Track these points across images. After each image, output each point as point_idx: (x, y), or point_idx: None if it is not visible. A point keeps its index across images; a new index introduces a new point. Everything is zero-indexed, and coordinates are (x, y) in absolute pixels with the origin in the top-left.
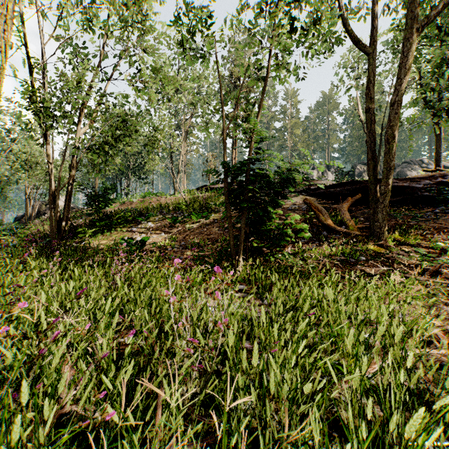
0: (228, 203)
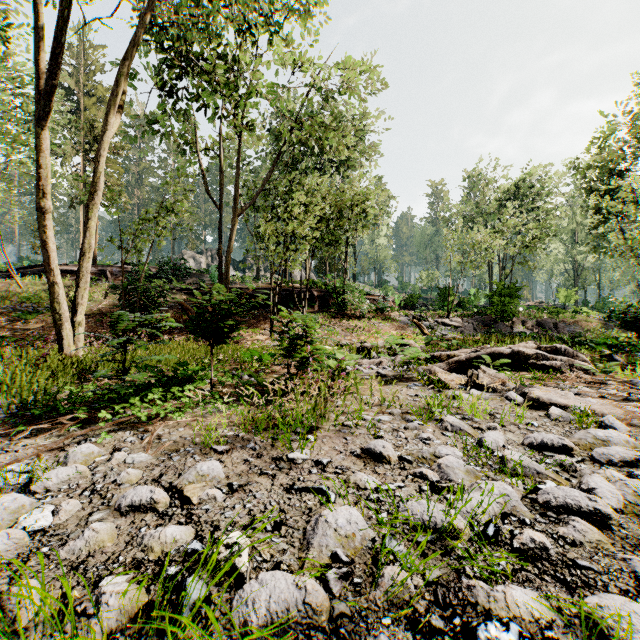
0: (125, 307)
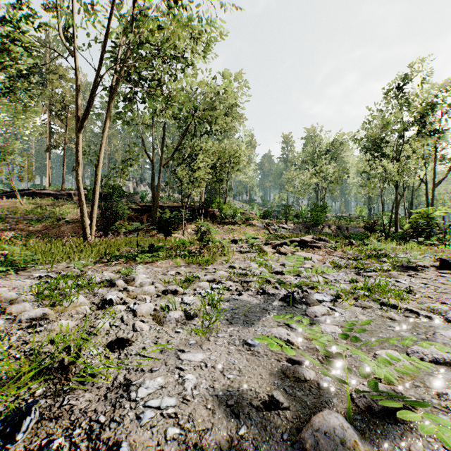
0: (103, 218)
